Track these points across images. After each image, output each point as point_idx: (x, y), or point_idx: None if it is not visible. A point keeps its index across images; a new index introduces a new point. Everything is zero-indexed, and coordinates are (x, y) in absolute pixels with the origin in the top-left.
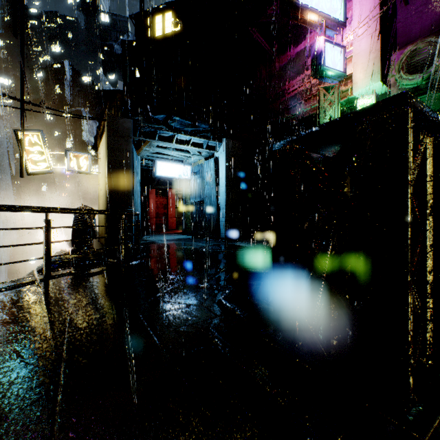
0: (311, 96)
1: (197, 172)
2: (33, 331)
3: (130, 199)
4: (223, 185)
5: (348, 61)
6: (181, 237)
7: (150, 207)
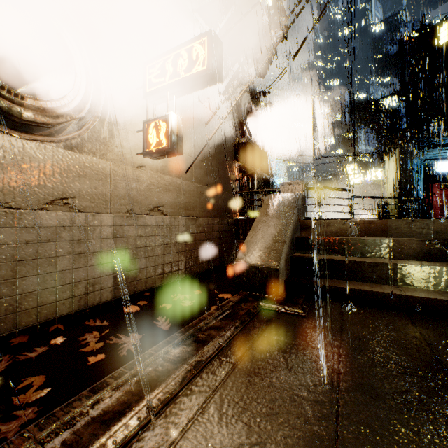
0: None
1: None
2: None
3: (415, 192)
4: None
5: None
6: None
7: (433, 200)
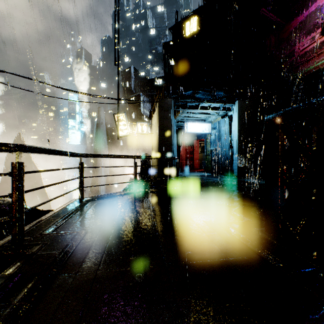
0: (322, 50)
1: (215, 127)
2: (139, 212)
3: (171, 149)
4: (236, 136)
5: None
6: (203, 174)
7: (181, 153)
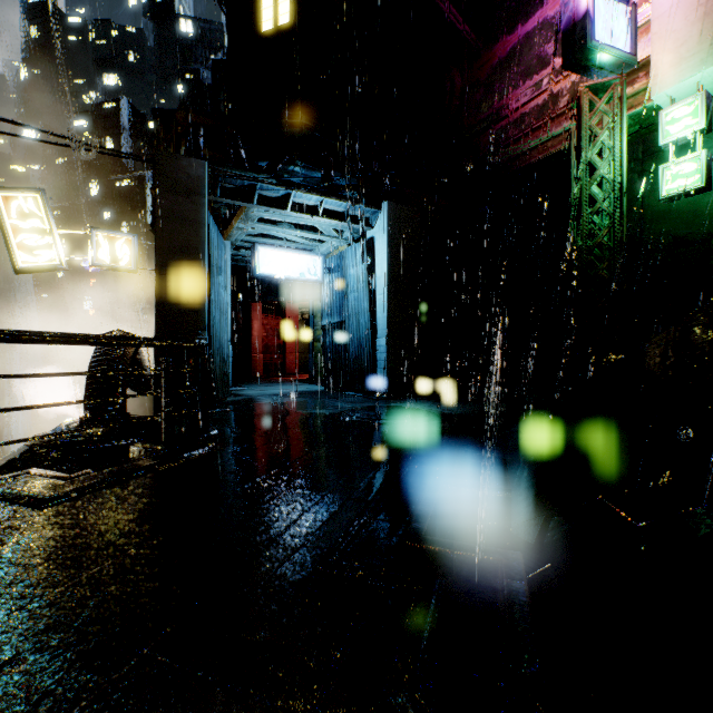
0: (555, 115)
1: (334, 268)
2: None
3: (202, 317)
4: (384, 292)
5: (639, 34)
6: (304, 389)
7: (253, 335)
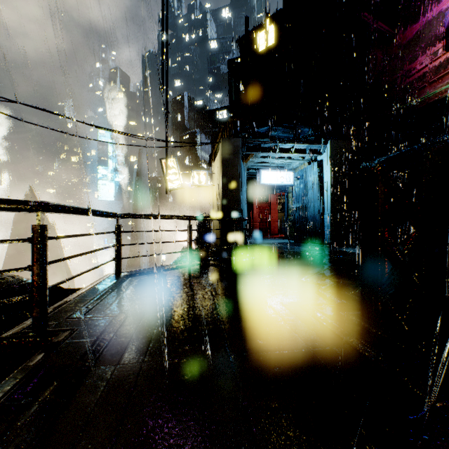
0: (447, 71)
1: (300, 177)
2: (195, 291)
3: (239, 207)
4: (328, 189)
5: None
6: (283, 241)
7: (253, 213)
